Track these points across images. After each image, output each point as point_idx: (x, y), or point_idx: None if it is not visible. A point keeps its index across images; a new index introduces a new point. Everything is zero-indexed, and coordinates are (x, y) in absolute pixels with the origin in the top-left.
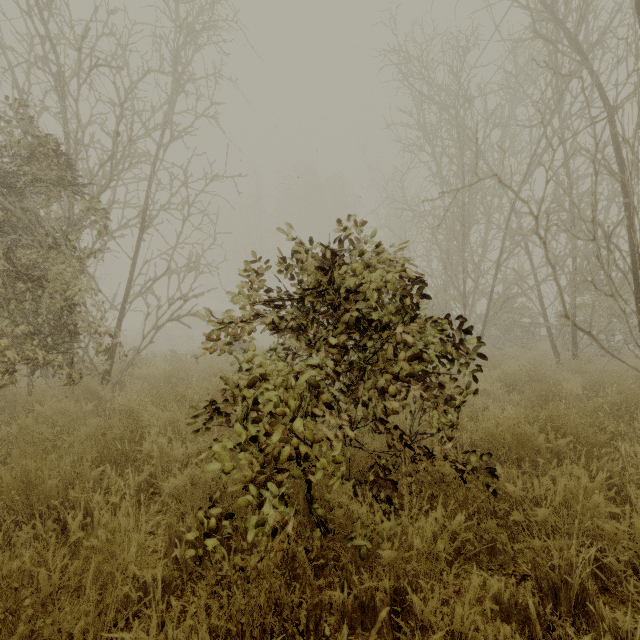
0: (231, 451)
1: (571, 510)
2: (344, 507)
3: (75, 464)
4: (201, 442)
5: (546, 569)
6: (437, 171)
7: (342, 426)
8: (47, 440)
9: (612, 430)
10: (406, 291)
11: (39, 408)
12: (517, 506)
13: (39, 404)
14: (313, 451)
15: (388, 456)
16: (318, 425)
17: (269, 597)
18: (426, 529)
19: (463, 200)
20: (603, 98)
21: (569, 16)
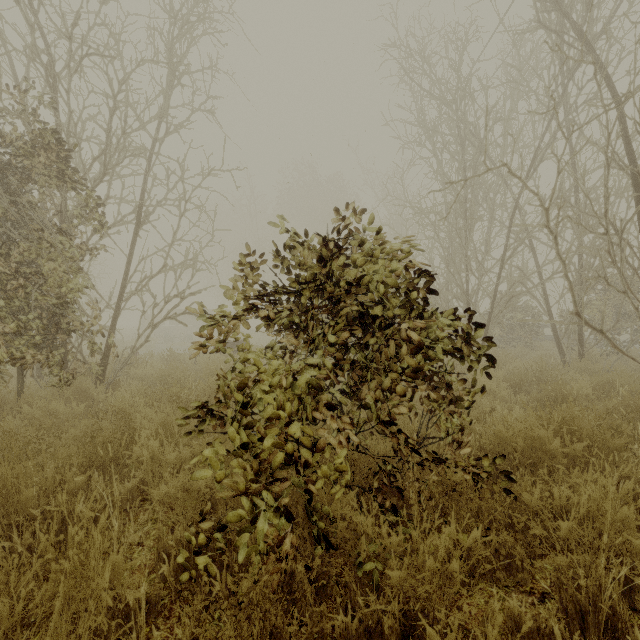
0: (226, 456)
1: (596, 523)
2: (347, 519)
3: (60, 469)
4: (195, 446)
5: (572, 590)
6: (440, 167)
7: (345, 430)
8: (31, 444)
9: (630, 433)
10: (413, 285)
11: (27, 409)
12: (533, 516)
13: (29, 405)
14: (313, 458)
15: (393, 461)
16: (319, 429)
17: (264, 625)
18: (440, 547)
19: (466, 197)
20: (612, 89)
21: (575, 8)
